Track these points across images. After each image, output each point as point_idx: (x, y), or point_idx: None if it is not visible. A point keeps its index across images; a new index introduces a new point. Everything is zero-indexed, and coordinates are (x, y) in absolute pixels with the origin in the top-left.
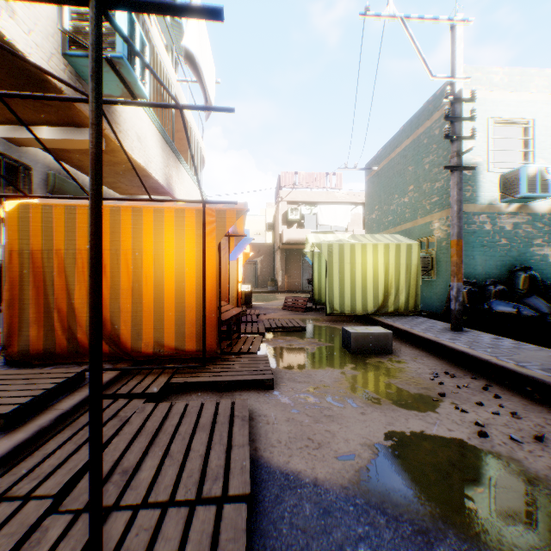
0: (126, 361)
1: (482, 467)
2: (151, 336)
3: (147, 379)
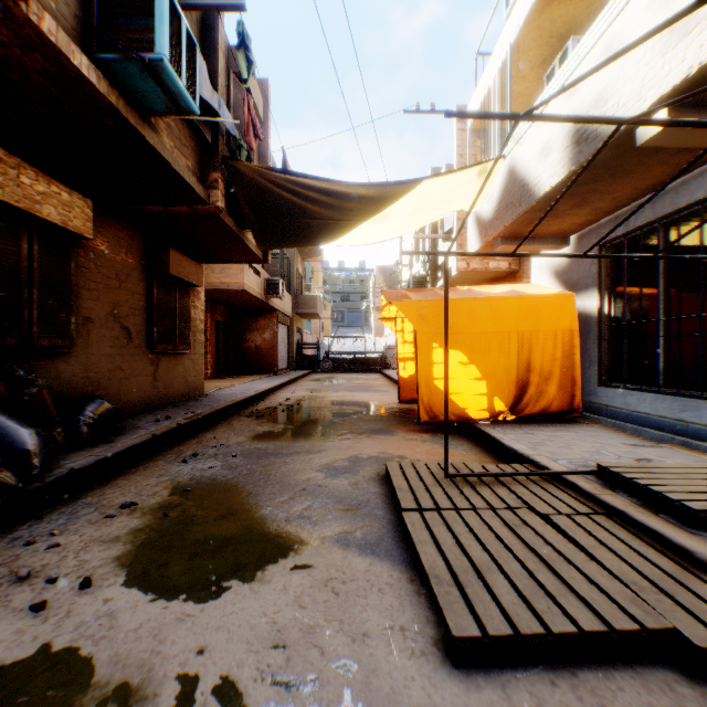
0: None
1: (171, 551)
2: None
3: None
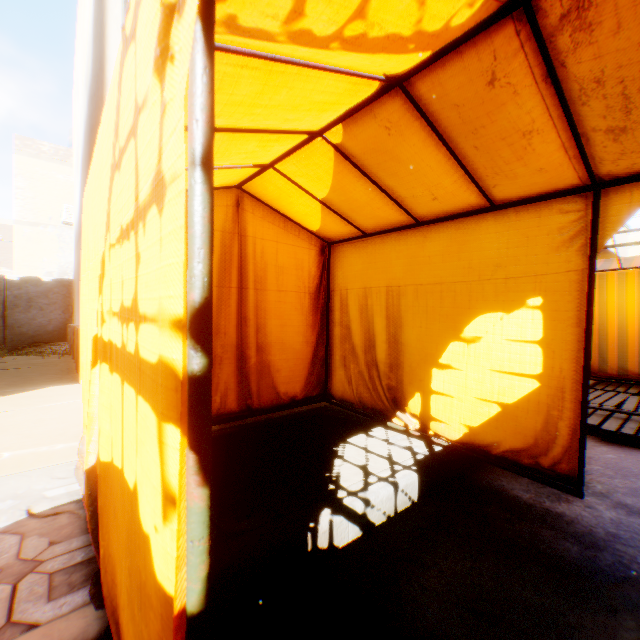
0: (591, 377)
1: None
2: (613, 363)
3: (618, 388)
